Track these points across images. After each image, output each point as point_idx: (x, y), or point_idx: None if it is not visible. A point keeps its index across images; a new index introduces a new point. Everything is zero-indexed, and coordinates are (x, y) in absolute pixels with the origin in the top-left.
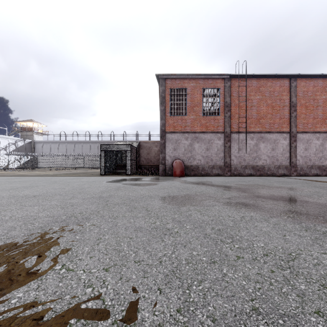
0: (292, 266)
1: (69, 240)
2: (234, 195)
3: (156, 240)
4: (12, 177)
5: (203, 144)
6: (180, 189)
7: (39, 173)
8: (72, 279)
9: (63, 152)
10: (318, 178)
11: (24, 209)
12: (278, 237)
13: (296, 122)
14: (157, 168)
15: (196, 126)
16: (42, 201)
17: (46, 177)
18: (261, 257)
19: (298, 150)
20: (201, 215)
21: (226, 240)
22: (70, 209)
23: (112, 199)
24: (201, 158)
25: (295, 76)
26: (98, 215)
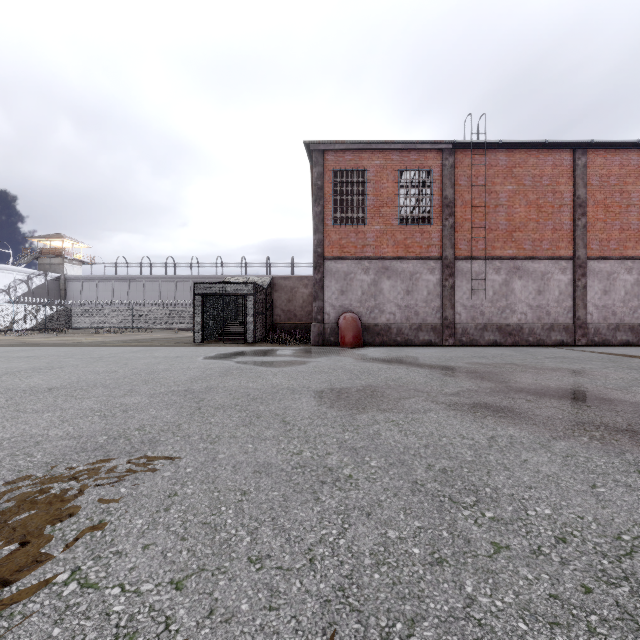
0: (631, 573)
1: (103, 498)
2: (468, 387)
3: (301, 499)
4: (16, 347)
5: (400, 282)
6: (354, 374)
7: (72, 340)
8: (88, 614)
9: (122, 298)
10: (631, 349)
11: (20, 420)
12: (579, 490)
13: (585, 238)
14: (307, 329)
15: (386, 246)
16: (64, 401)
17: (83, 348)
18: (551, 547)
19: (590, 294)
20: (400, 435)
21: (463, 498)
22: (119, 419)
23: (212, 395)
24: (395, 310)
25: (584, 145)
26: (177, 435)
